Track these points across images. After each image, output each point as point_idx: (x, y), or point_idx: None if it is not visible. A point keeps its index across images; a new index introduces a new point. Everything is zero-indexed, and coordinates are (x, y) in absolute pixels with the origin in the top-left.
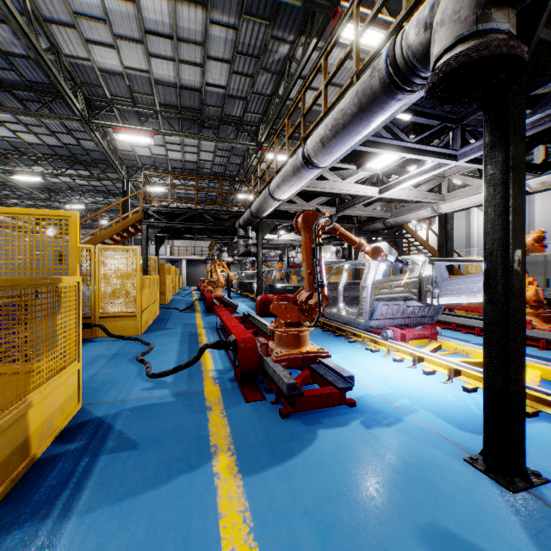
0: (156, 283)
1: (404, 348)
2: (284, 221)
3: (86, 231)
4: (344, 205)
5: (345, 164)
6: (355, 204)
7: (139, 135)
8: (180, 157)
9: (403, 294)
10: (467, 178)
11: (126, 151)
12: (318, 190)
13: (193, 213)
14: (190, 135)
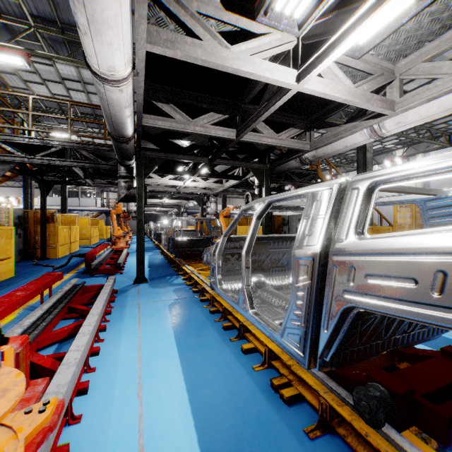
0: (2, 236)
1: (370, 428)
2: (175, 156)
3: (21, 183)
4: (246, 123)
5: (235, 15)
6: (259, 115)
7: (5, 52)
8: (86, 99)
9: (388, 289)
10: (440, 65)
11: (21, 89)
12: (182, 58)
13: (63, 146)
14: (77, 61)
